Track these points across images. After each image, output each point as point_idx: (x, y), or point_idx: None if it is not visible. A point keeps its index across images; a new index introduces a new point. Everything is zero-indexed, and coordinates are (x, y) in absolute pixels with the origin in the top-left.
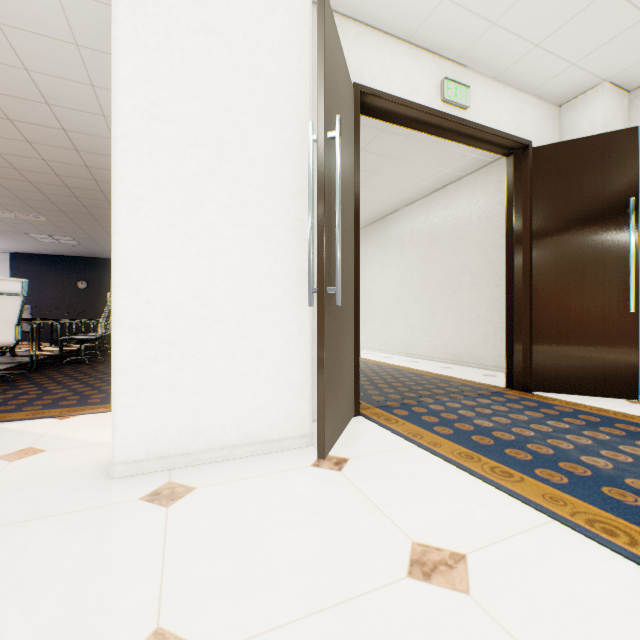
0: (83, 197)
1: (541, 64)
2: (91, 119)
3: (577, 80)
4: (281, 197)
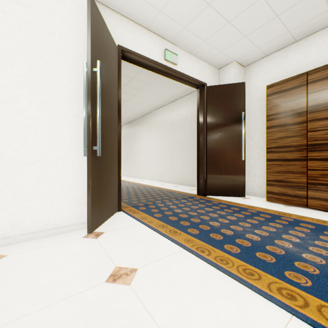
0: None
1: (208, 49)
2: None
3: (224, 59)
4: (69, 99)
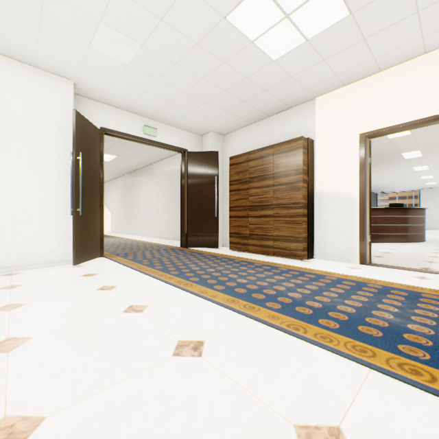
0: None
1: (184, 124)
2: None
3: (202, 130)
4: (60, 176)
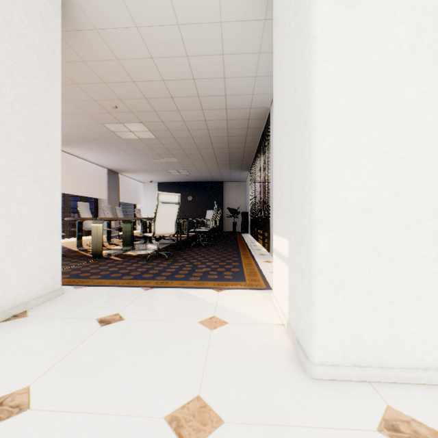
0: (198, 143)
1: None
2: (215, 83)
3: None
4: None
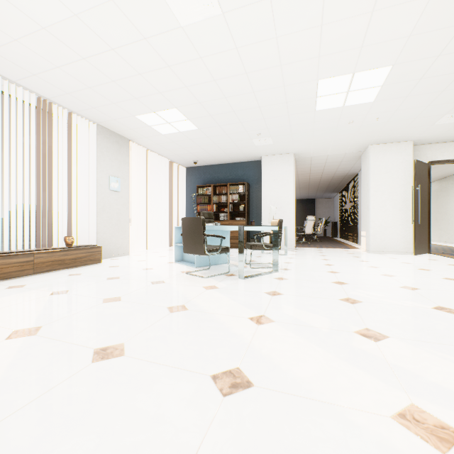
0: (311, 183)
1: None
2: (332, 170)
3: None
4: (404, 201)
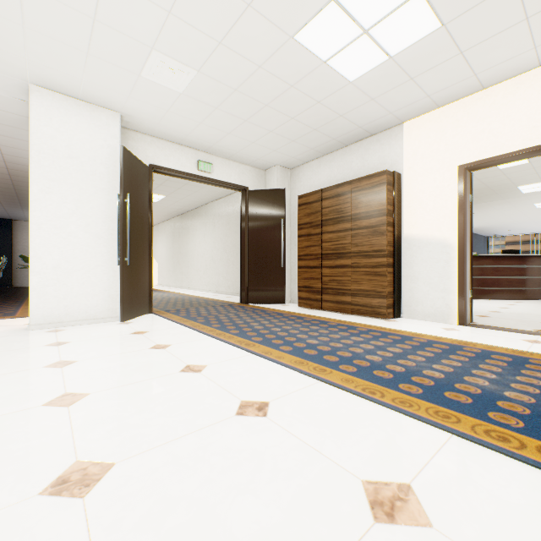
0: None
1: (245, 157)
2: None
3: (265, 163)
4: (106, 221)
